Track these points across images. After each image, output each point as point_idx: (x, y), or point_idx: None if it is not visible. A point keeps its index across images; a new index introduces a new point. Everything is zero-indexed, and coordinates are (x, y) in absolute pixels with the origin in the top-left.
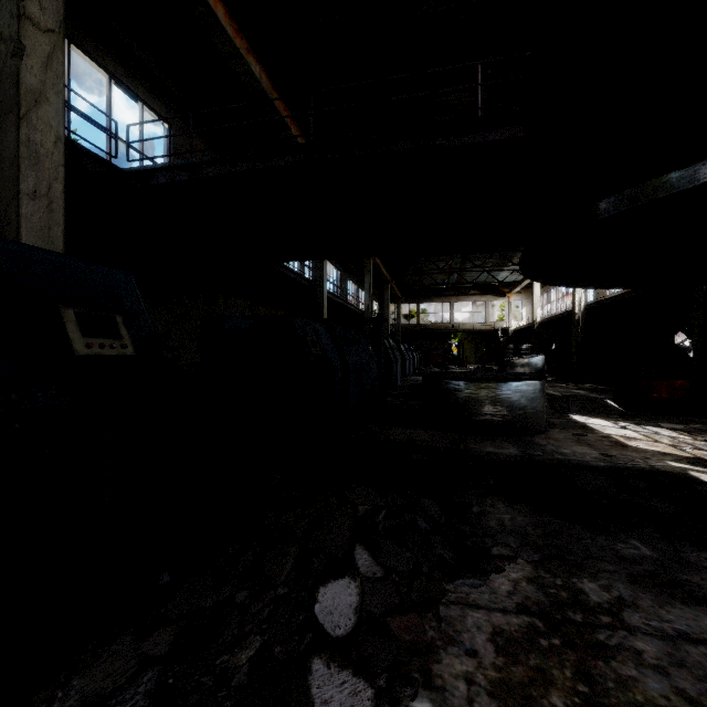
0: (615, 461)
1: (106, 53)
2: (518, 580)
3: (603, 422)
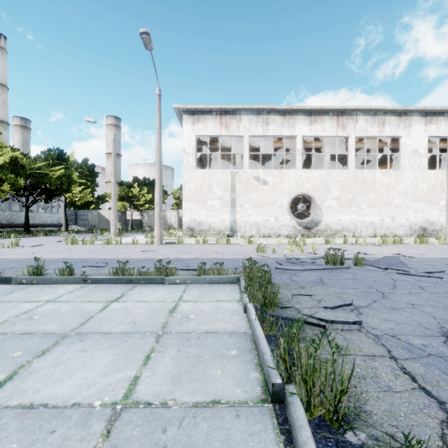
0: None
1: None
2: None
3: None
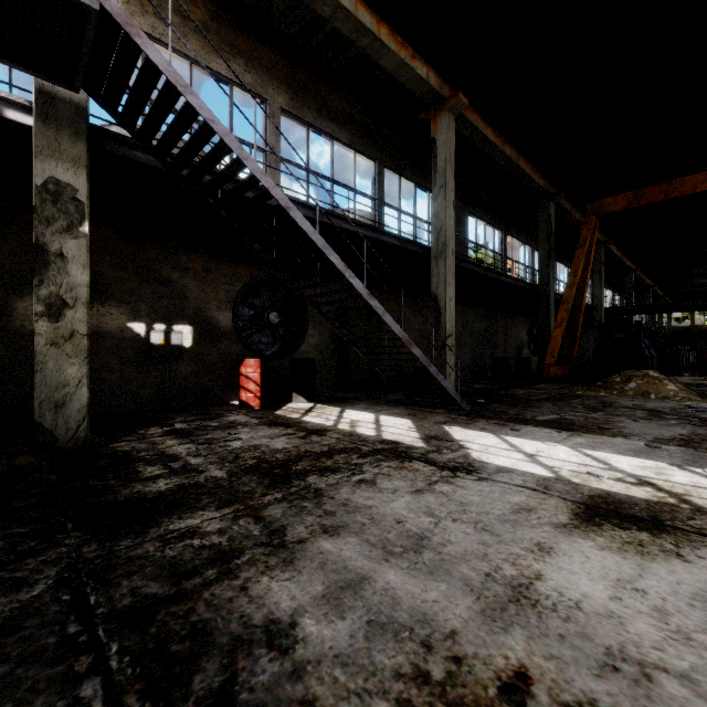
0: None
1: (564, 260)
2: None
3: None
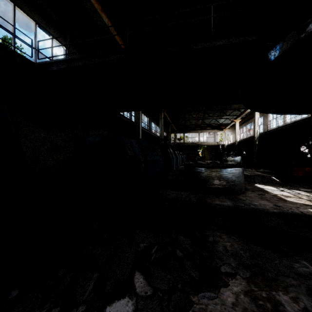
0: (282, 209)
1: (33, 11)
2: (238, 293)
3: (272, 188)
